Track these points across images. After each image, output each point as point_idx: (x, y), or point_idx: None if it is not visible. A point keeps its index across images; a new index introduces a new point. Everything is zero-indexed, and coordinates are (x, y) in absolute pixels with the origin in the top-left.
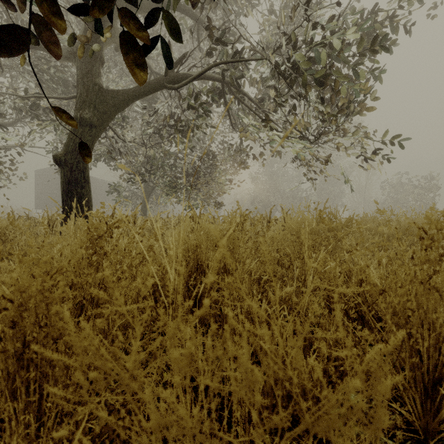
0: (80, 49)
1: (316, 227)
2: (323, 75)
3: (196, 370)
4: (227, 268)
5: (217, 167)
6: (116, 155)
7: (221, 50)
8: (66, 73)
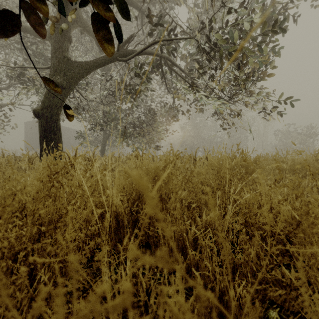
0: (50, 27)
1: (231, 163)
2: (235, 50)
3: (136, 286)
4: (163, 197)
5: (156, 119)
6: (82, 111)
7: (159, 32)
8: (46, 51)
